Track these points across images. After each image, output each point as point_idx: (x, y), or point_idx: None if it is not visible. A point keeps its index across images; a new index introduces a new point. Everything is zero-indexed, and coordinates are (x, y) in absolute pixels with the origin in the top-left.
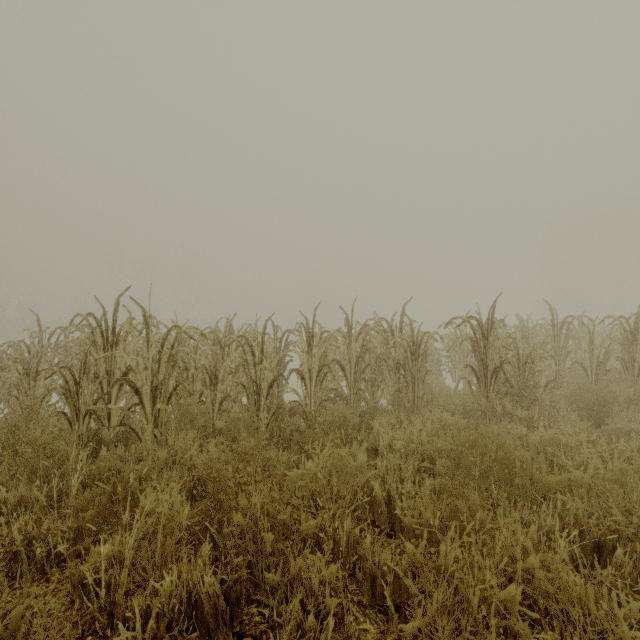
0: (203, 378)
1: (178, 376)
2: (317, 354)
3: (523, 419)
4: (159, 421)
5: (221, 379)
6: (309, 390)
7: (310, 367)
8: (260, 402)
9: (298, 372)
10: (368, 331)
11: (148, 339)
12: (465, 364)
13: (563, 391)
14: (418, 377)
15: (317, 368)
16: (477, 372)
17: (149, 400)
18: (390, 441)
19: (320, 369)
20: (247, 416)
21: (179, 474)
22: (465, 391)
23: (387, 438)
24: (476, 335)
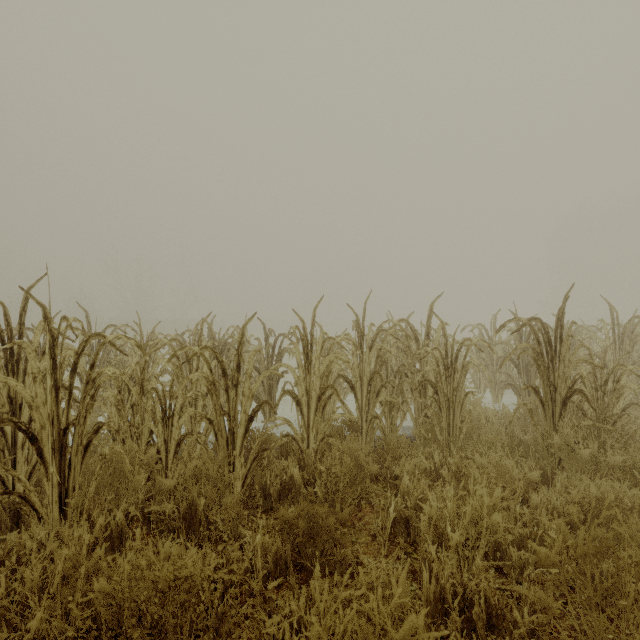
0: (153, 407)
1: (118, 404)
2: (318, 370)
3: (605, 461)
4: (70, 483)
5: (178, 409)
6: (307, 419)
7: (308, 388)
8: (235, 443)
9: (291, 395)
10: (385, 337)
11: (51, 354)
12: (525, 385)
13: (634, 414)
14: (454, 399)
15: (318, 390)
16: (513, 385)
17: (49, 453)
18: (434, 518)
19: (322, 392)
20: (213, 467)
21: (62, 611)
22: (505, 412)
23: (429, 512)
24: (540, 344)
